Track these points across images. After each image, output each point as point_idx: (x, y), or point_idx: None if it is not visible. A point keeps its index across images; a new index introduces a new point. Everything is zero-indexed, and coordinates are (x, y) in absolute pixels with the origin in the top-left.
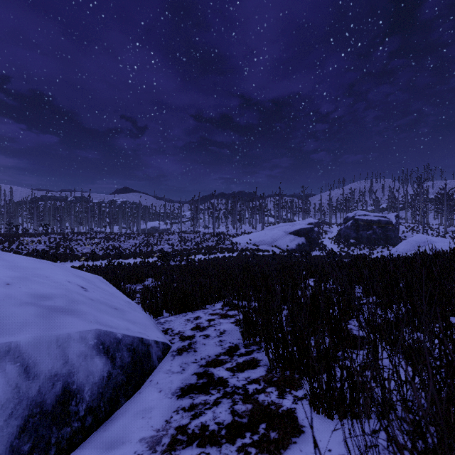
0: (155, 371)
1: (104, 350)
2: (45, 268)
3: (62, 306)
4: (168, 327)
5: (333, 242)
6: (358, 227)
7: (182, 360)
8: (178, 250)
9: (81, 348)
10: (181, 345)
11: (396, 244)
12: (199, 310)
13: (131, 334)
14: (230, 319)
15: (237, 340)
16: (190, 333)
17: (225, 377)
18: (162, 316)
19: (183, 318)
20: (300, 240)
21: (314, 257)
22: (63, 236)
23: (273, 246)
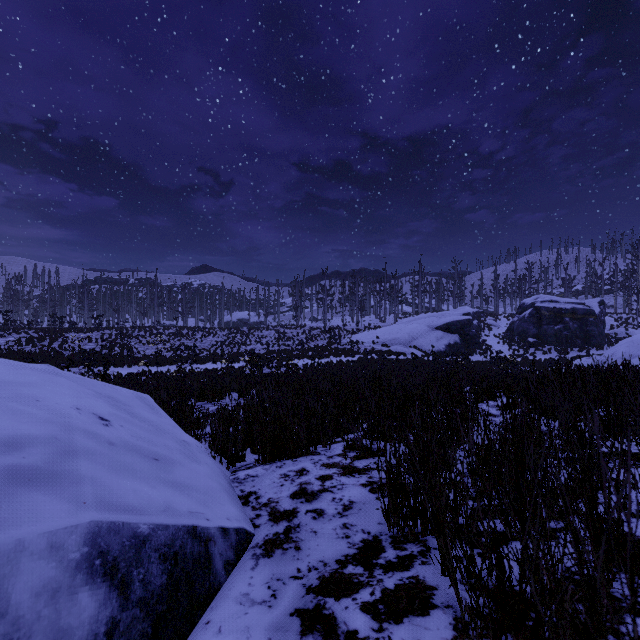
0: (218, 596)
1: (104, 568)
2: (44, 383)
3: (35, 466)
4: (251, 489)
5: (501, 342)
6: (541, 320)
7: (272, 569)
8: (275, 352)
9: (47, 571)
10: (272, 531)
11: (601, 344)
12: (304, 456)
13: (172, 521)
14: (360, 477)
15: (377, 527)
16: (289, 504)
17: (361, 633)
18: (244, 462)
19: (276, 471)
20: (451, 338)
21: (474, 364)
22: (120, 331)
23: (411, 347)
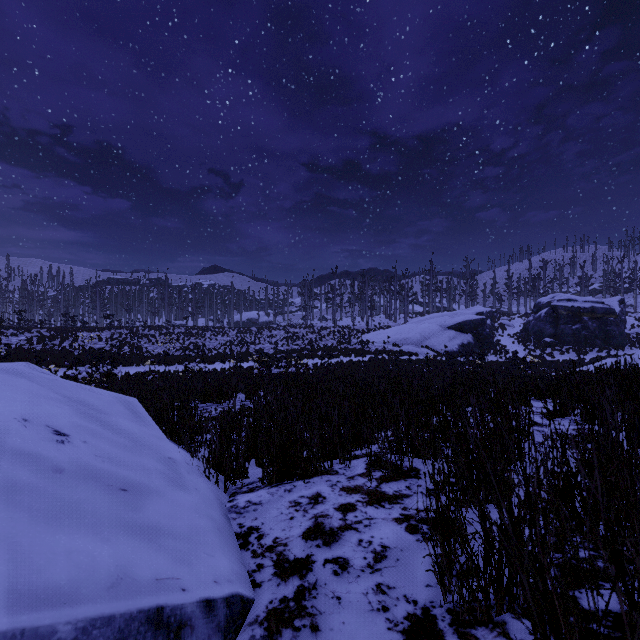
0: None
1: None
2: None
3: None
4: (252, 524)
5: (516, 342)
6: (558, 319)
7: None
8: (284, 351)
9: None
10: (278, 595)
11: (622, 345)
12: (319, 476)
13: (122, 606)
14: (391, 508)
15: (425, 592)
16: (302, 548)
17: None
18: (246, 479)
19: (285, 496)
20: (464, 338)
21: (489, 364)
22: (130, 330)
23: (423, 346)
